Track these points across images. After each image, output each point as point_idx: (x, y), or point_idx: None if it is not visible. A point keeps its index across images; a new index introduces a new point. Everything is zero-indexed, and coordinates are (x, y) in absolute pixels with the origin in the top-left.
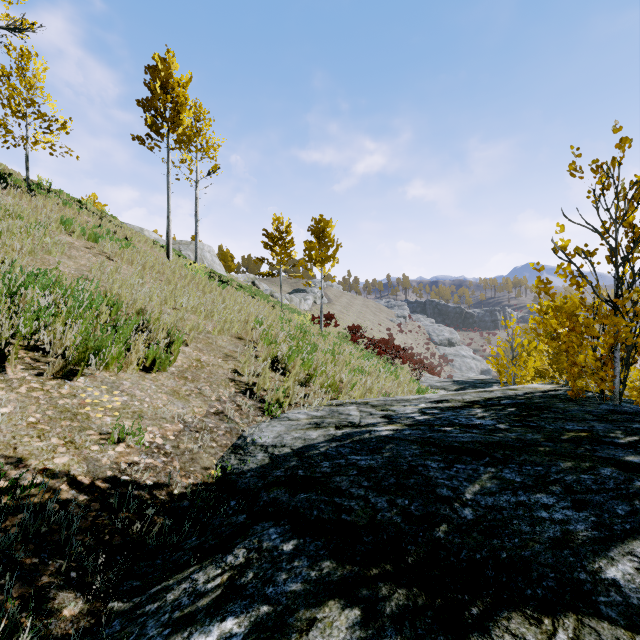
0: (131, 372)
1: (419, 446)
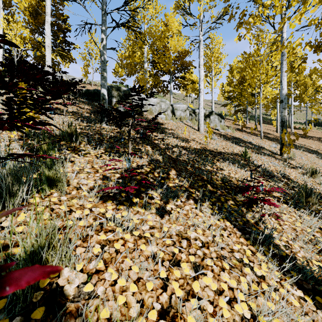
0: None
1: None
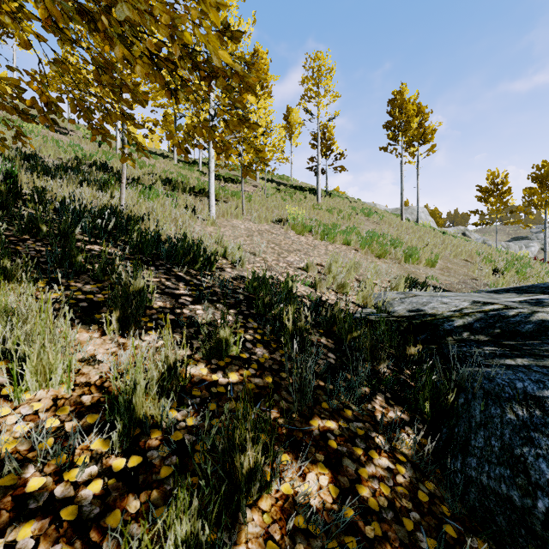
0: (421, 266)
1: None
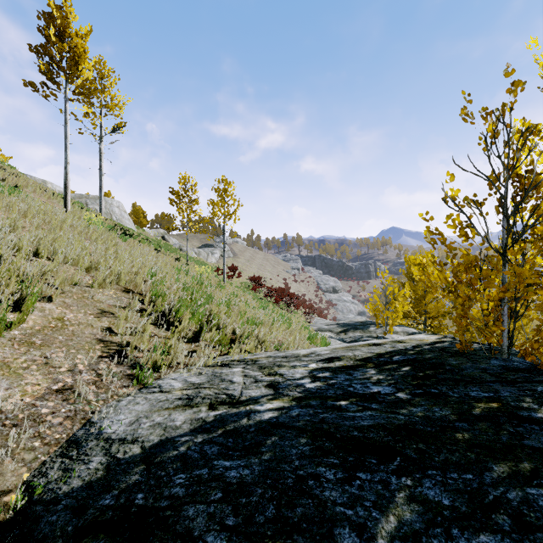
0: None
1: (309, 439)
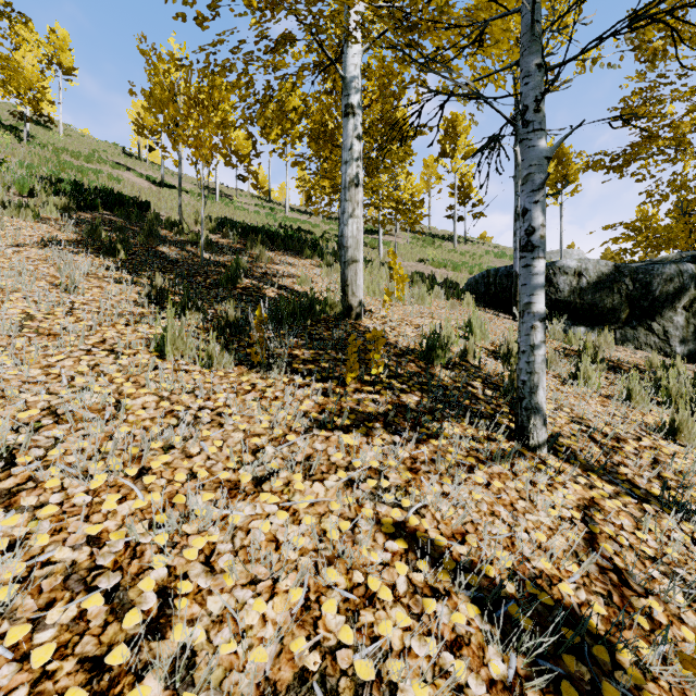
0: None
1: None
